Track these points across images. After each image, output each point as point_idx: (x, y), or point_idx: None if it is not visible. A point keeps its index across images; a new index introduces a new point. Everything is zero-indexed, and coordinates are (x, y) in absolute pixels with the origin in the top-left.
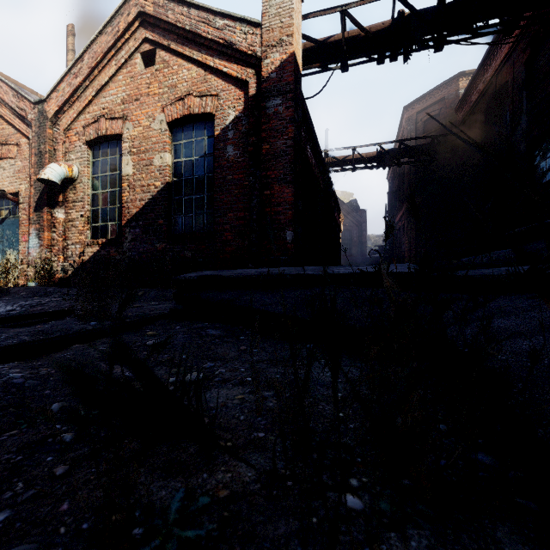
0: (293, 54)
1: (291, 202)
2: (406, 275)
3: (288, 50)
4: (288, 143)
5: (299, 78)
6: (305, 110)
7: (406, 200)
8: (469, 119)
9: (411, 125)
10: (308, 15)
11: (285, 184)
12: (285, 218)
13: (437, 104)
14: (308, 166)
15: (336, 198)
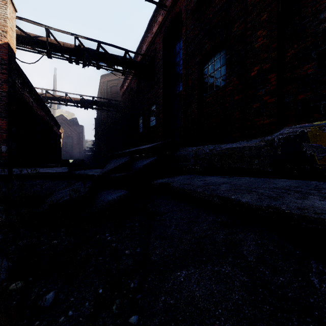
0: (7, 43)
1: (6, 129)
2: (58, 173)
3: (3, 39)
4: (3, 94)
5: (13, 56)
6: (21, 72)
7: (102, 125)
8: (124, 95)
9: (104, 86)
10: (23, 19)
11: (1, 117)
12: (1, 138)
13: (116, 80)
14: (25, 103)
15: (55, 119)
